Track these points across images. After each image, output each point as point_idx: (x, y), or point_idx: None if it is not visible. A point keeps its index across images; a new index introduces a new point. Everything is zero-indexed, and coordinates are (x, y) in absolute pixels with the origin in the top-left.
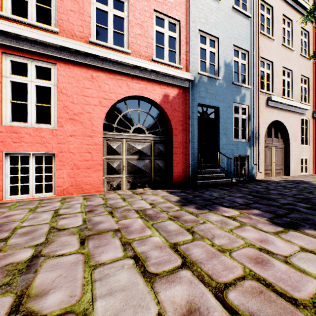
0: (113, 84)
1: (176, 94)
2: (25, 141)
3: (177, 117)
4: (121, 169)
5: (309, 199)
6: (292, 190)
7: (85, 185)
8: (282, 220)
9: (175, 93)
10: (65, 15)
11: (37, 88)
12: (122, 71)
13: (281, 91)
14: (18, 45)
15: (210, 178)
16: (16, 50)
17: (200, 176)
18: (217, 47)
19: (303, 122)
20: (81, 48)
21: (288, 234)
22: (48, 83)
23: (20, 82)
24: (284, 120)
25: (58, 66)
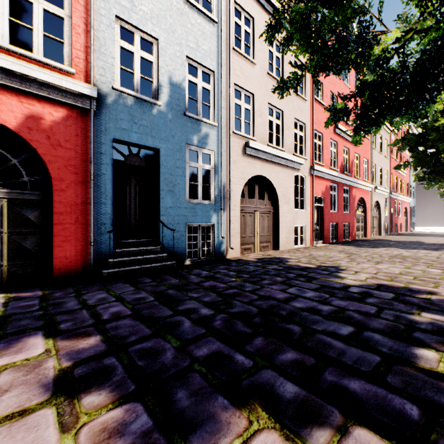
0: None
1: (60, 117)
2: None
3: (64, 159)
4: None
5: (236, 296)
6: (239, 279)
7: None
8: (92, 367)
9: (59, 115)
10: None
11: None
12: None
13: (266, 135)
14: None
15: (137, 263)
16: None
17: (114, 260)
18: (157, 54)
19: (299, 179)
20: None
21: (20, 421)
22: None
23: None
24: (271, 175)
25: None
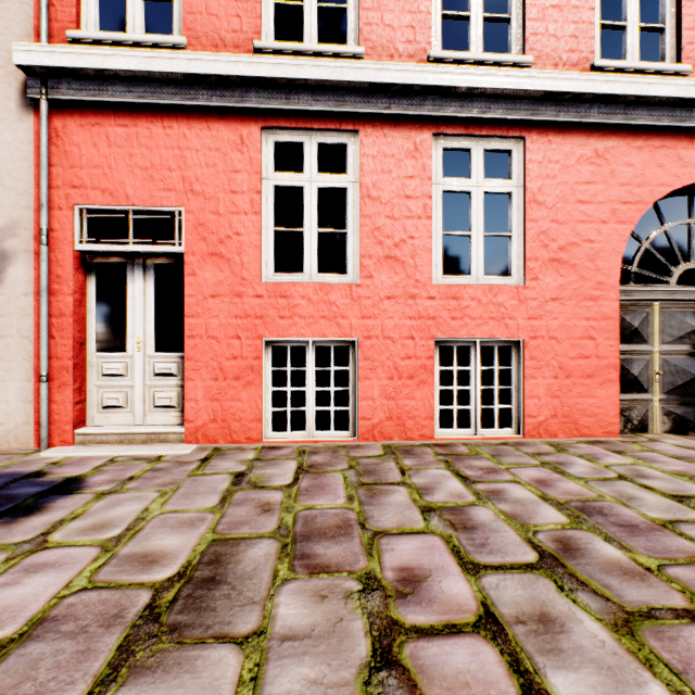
0: (643, 162)
1: None
2: (470, 316)
3: None
4: (648, 379)
5: None
6: None
7: (581, 417)
8: None
9: None
10: (541, 20)
11: (319, 214)
12: (669, 124)
13: None
14: (462, 113)
15: None
16: (454, 124)
17: None
18: None
19: None
20: (589, 87)
21: None
22: (505, 185)
23: (459, 190)
24: None
25: (528, 143)
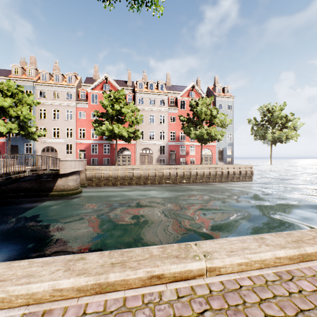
0: None
1: (2, 143)
2: None
3: (2, 149)
4: None
5: None
6: None
7: None
8: None
9: (2, 143)
10: None
11: None
12: None
13: (51, 136)
14: None
15: None
16: None
17: None
18: None
19: (69, 145)
20: None
21: None
22: None
23: None
24: (54, 145)
25: None
